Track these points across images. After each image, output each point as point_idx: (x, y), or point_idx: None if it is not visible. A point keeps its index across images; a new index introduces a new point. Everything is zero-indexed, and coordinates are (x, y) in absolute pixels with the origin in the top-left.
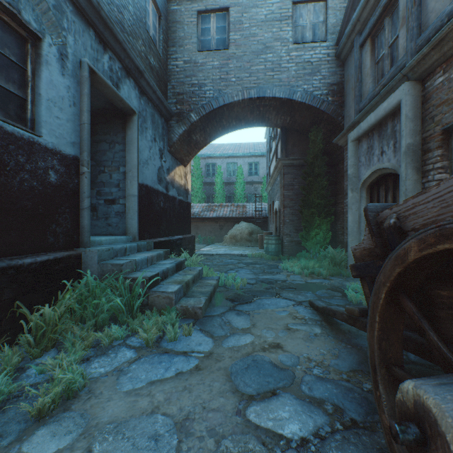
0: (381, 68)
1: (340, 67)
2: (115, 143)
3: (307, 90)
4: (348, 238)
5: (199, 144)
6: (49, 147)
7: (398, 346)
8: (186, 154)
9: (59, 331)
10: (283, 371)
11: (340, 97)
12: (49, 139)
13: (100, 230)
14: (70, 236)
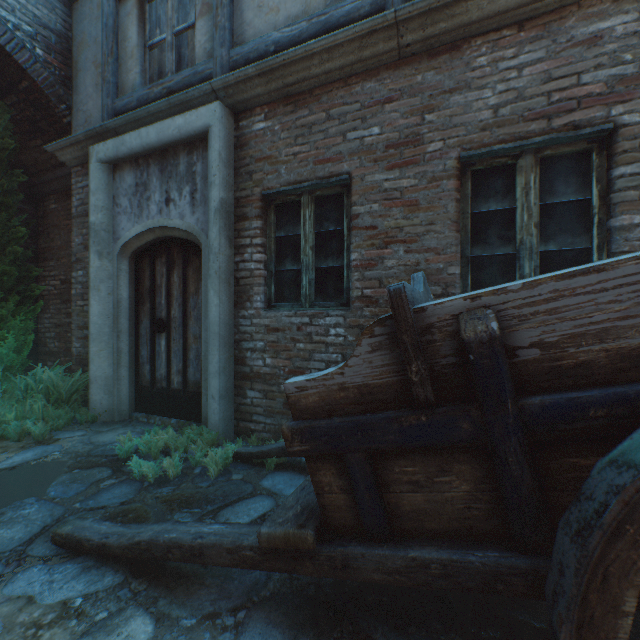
0: (159, 60)
1: (65, 6)
2: None
3: None
4: (93, 346)
5: None
6: None
7: None
8: None
9: None
10: None
11: (65, 65)
12: None
13: None
14: None
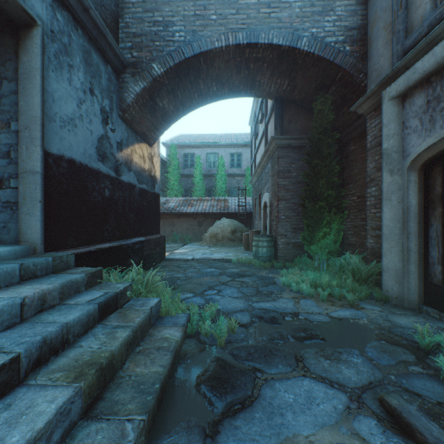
0: None
1: (362, 5)
2: (2, 79)
3: (316, 36)
4: (384, 243)
5: (169, 116)
6: None
7: None
8: (150, 128)
9: None
10: None
11: (362, 46)
12: None
13: None
14: None
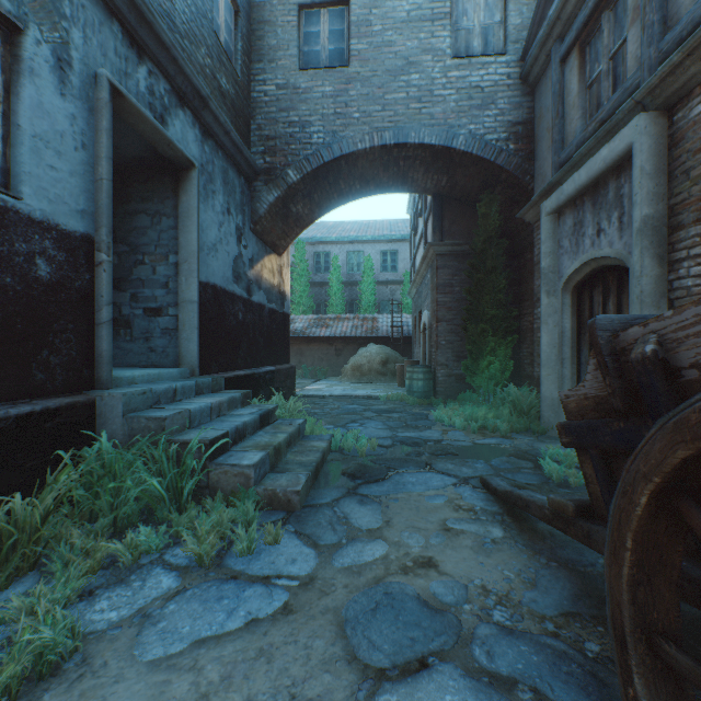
0: (596, 94)
1: (528, 96)
2: (162, 215)
3: (475, 133)
4: (542, 371)
5: (303, 220)
6: (37, 218)
7: (671, 598)
8: (281, 236)
9: (49, 538)
10: (439, 617)
11: (528, 144)
12: (35, 204)
13: (137, 358)
14: (76, 371)
